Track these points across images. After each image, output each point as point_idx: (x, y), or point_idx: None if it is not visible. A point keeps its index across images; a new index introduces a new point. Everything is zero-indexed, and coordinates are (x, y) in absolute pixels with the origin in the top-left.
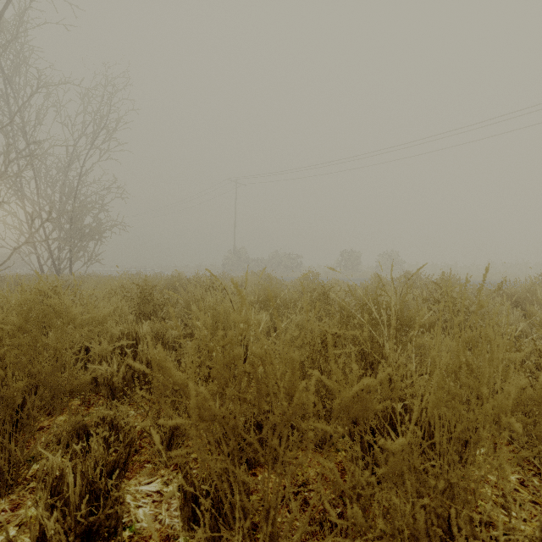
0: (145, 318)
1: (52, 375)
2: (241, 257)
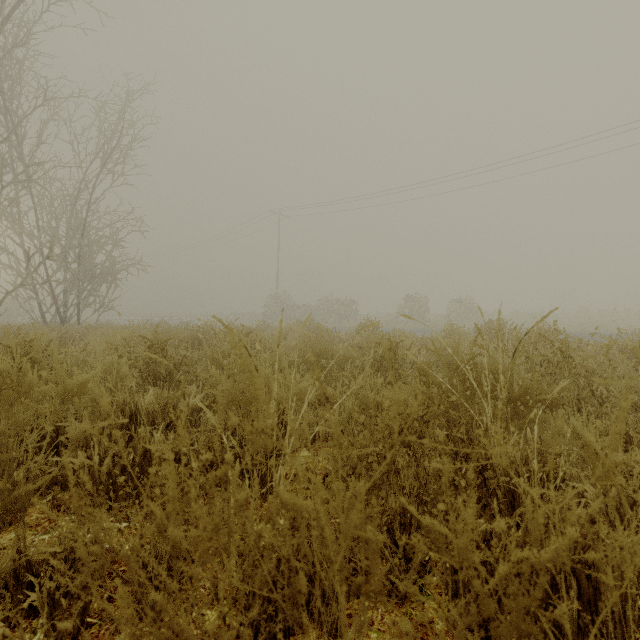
0: (155, 381)
1: (0, 472)
2: (285, 303)
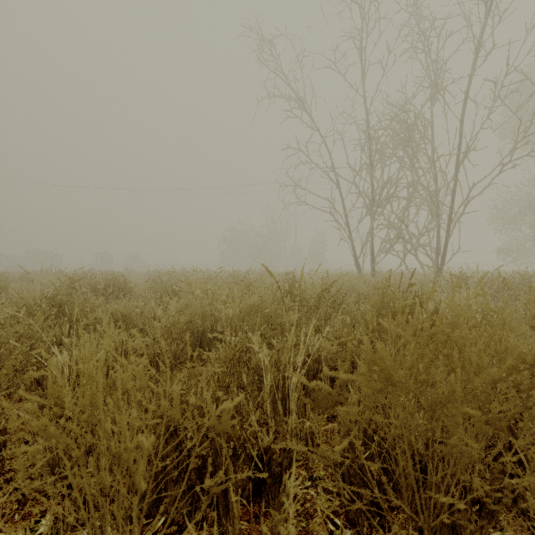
0: None
1: None
2: None
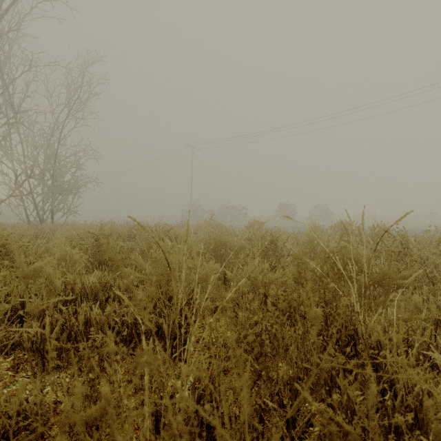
0: (101, 265)
1: None
2: (197, 208)
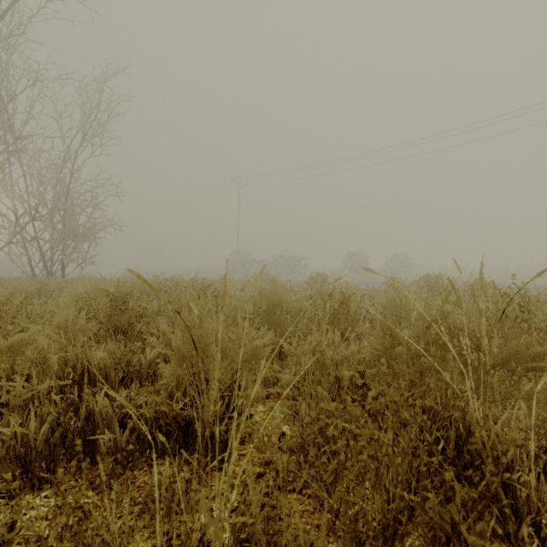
0: (117, 332)
1: None
2: (245, 259)
